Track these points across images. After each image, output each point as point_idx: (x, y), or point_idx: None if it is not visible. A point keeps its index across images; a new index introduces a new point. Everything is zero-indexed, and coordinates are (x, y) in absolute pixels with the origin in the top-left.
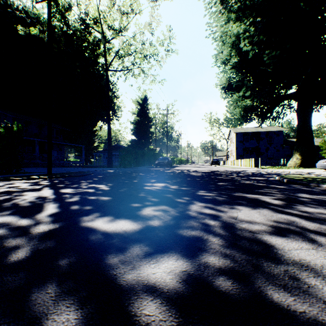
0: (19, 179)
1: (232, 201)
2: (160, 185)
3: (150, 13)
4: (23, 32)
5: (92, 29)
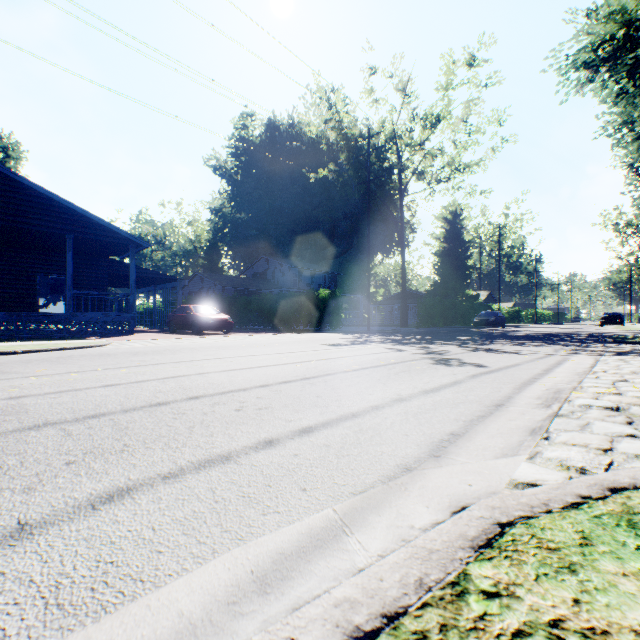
0: (359, 333)
1: (502, 341)
2: (467, 337)
3: (464, 107)
4: (313, 180)
5: (385, 155)
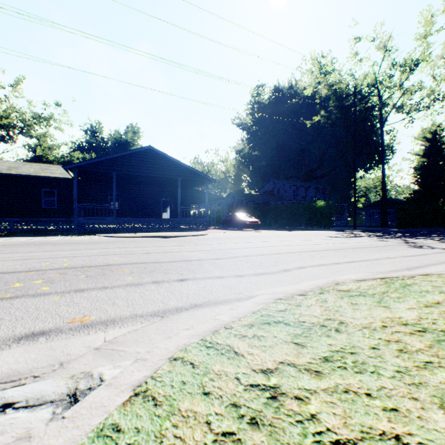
0: (348, 231)
1: None
2: (443, 235)
3: (443, 46)
4: (309, 125)
5: (367, 98)
